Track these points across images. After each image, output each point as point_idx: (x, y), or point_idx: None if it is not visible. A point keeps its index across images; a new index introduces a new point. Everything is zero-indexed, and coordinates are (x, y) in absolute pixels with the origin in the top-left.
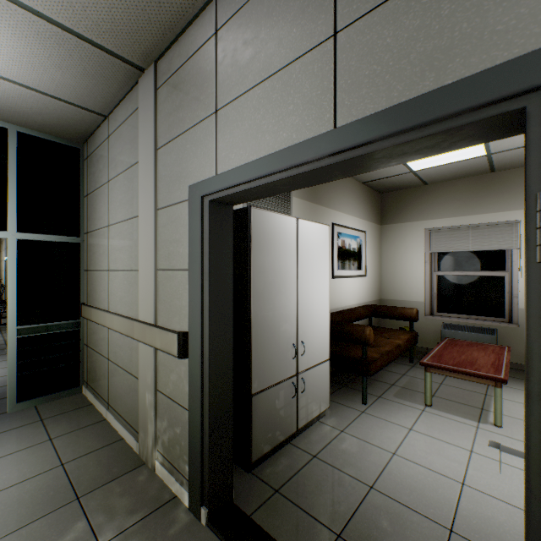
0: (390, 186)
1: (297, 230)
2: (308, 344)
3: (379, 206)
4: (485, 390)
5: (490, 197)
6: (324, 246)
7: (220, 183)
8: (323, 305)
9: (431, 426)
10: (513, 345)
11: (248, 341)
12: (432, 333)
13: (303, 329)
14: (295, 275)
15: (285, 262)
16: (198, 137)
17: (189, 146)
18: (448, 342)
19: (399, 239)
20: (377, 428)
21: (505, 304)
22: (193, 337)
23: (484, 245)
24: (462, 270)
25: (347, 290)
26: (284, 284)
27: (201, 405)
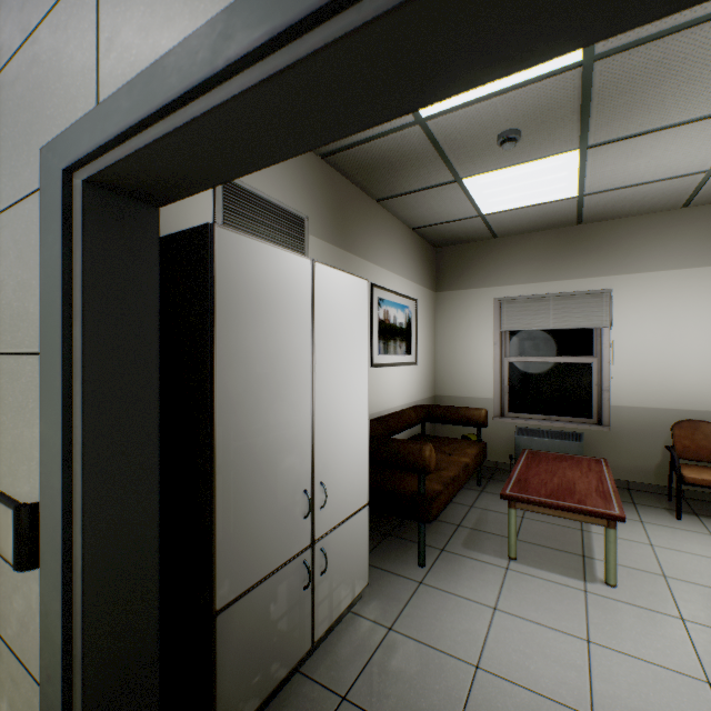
0: (449, 237)
1: (314, 282)
2: (334, 485)
3: (433, 265)
4: (580, 523)
5: (576, 257)
6: (360, 314)
7: (100, 126)
8: (358, 414)
9: (523, 598)
10: (603, 454)
11: (207, 503)
12: (503, 441)
13: (325, 460)
14: (309, 365)
15: (289, 340)
16: (62, 29)
17: (46, 56)
18: (530, 457)
19: (460, 312)
20: (445, 613)
21: (593, 400)
22: (47, 520)
23: (569, 322)
24: (540, 356)
25: (392, 384)
26: (287, 381)
27: (64, 691)
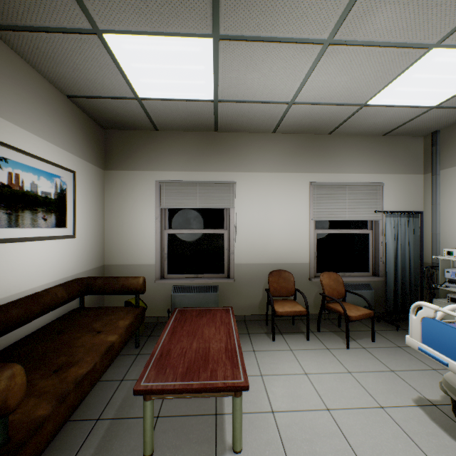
0: (113, 118)
1: None
2: None
3: (101, 145)
4: None
5: (214, 156)
6: None
7: None
8: None
9: None
10: (231, 298)
11: None
12: (163, 299)
13: None
14: None
15: None
16: None
17: None
18: (178, 317)
19: (127, 190)
20: None
21: (225, 260)
22: None
23: (210, 203)
24: (191, 228)
25: (30, 262)
26: None
27: None
